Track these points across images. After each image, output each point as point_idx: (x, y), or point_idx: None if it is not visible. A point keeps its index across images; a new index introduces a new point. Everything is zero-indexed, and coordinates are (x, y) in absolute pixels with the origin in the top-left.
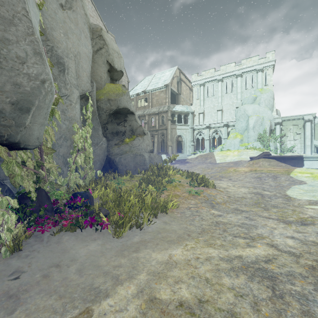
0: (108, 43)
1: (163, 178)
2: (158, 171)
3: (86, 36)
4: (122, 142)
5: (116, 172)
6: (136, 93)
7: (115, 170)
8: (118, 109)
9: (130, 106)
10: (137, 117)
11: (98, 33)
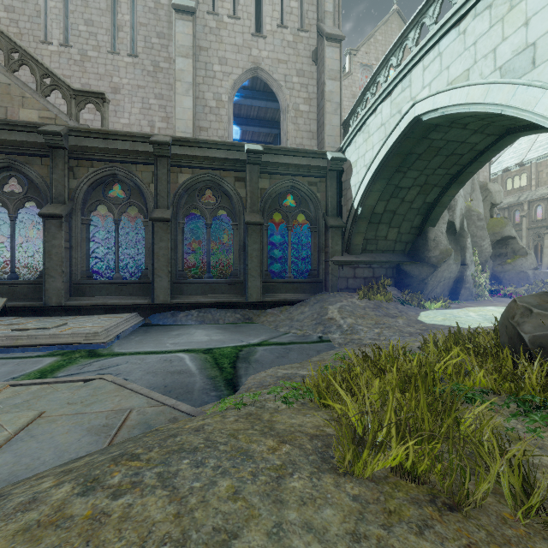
0: (491, 191)
1: (547, 289)
2: (542, 285)
3: (480, 200)
4: (504, 262)
5: (500, 285)
6: (503, 168)
7: (498, 284)
8: (501, 238)
9: (512, 233)
10: (519, 240)
11: (484, 188)
